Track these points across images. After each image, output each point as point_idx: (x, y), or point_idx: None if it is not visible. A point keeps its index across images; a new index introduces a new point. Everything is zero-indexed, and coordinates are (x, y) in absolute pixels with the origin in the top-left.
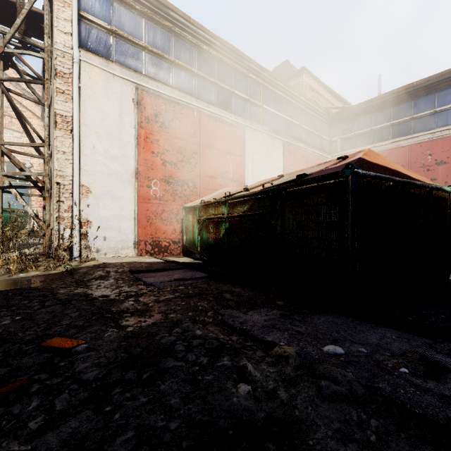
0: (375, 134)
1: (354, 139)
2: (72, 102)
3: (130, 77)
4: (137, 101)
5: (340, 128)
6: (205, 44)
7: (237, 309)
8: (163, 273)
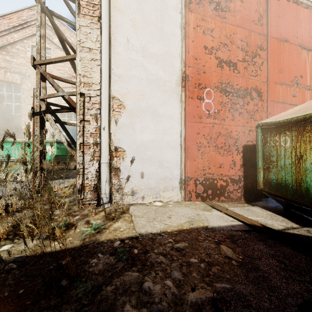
0: None
1: None
2: None
3: None
4: None
5: None
6: None
7: None
8: None
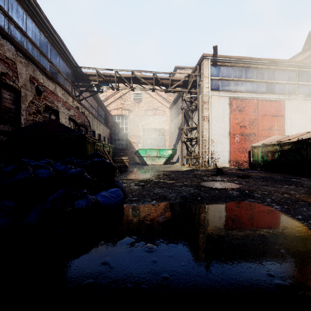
0: None
1: None
2: (208, 111)
3: (227, 95)
4: (229, 104)
5: None
6: (260, 65)
7: (288, 176)
8: (250, 170)
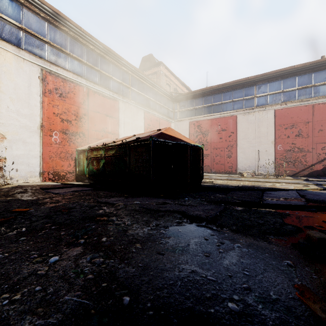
0: (196, 111)
1: (186, 112)
2: None
3: (37, 62)
4: (42, 78)
5: (178, 105)
6: (92, 45)
7: (105, 197)
8: (64, 189)
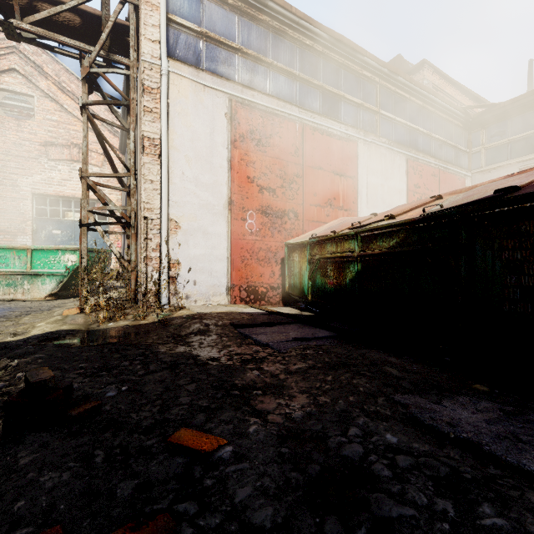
0: None
1: (508, 147)
2: (160, 122)
3: (223, 87)
4: (230, 116)
5: (484, 134)
6: (308, 38)
7: (420, 394)
8: (272, 328)
